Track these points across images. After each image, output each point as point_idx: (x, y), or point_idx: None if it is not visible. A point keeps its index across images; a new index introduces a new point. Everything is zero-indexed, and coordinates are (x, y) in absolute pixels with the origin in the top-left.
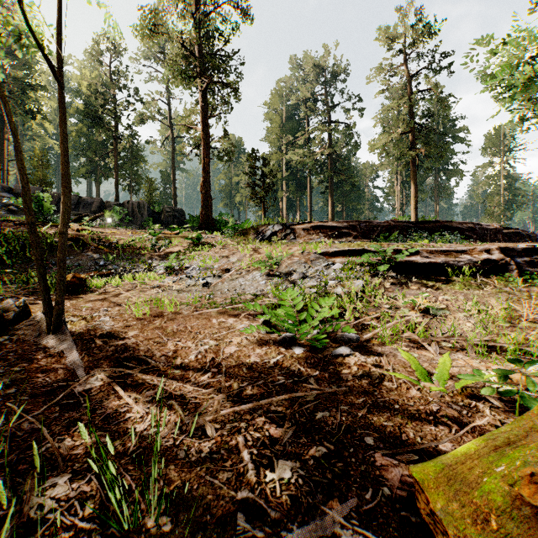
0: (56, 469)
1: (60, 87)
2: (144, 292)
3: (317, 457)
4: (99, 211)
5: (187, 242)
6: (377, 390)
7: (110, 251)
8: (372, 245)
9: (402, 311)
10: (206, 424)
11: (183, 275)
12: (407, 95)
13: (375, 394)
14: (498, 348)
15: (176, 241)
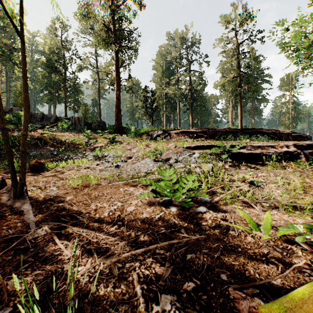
0: (2, 303)
1: (22, 41)
2: (79, 171)
3: (188, 291)
4: (55, 122)
5: (107, 141)
6: (225, 237)
7: (60, 146)
8: (217, 143)
9: (236, 183)
10: (112, 265)
11: (104, 160)
12: (236, 55)
13: (224, 240)
14: (298, 207)
15: (100, 140)
